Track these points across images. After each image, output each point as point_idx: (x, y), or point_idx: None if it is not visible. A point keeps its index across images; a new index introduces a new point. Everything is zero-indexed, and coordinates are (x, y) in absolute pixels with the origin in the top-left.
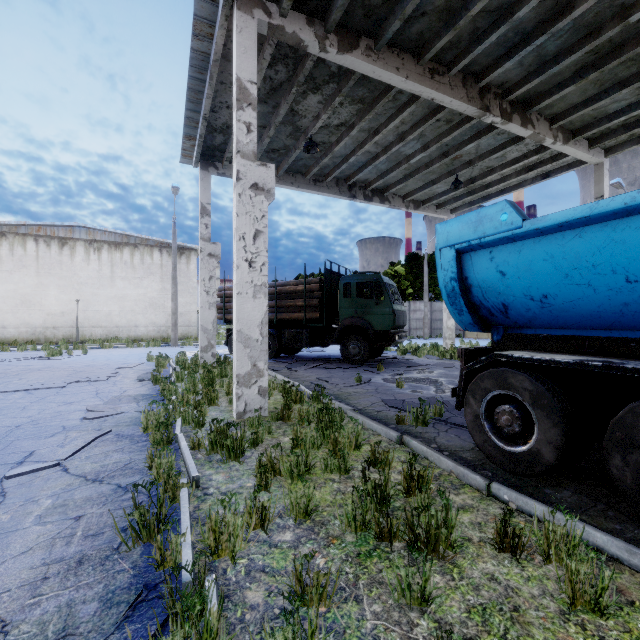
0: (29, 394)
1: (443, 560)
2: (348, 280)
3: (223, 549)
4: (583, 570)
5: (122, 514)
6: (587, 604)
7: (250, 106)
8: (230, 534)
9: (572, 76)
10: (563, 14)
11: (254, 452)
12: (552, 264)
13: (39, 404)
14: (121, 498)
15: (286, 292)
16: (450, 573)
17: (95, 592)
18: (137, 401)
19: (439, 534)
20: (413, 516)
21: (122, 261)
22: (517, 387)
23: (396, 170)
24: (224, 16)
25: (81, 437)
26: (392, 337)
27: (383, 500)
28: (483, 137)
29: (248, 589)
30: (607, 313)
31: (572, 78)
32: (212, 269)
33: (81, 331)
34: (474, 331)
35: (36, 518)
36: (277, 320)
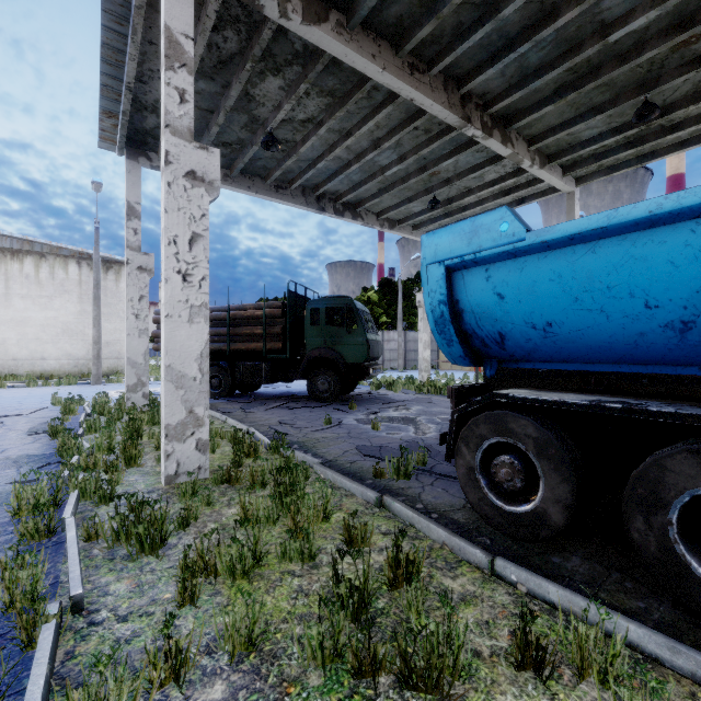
0: None
1: (449, 700)
2: (316, 305)
3: None
4: None
5: None
6: None
7: (184, 67)
8: None
9: (551, 95)
10: (547, 22)
11: (183, 537)
12: (560, 285)
13: None
14: None
15: (242, 317)
16: None
17: None
18: (18, 466)
19: (443, 664)
20: (407, 640)
21: (22, 274)
22: (519, 434)
23: (370, 182)
24: None
25: None
26: (366, 370)
27: (362, 604)
28: (462, 153)
29: None
30: (619, 344)
31: (551, 97)
32: (143, 286)
33: None
34: (464, 365)
35: None
36: (230, 351)
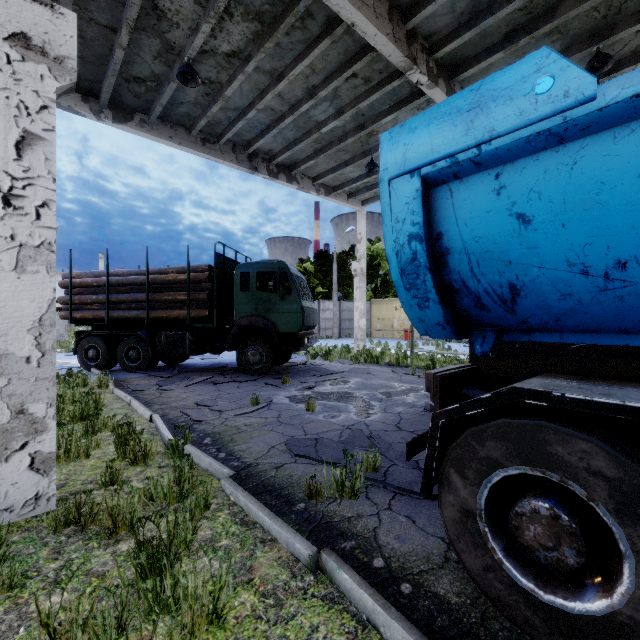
0: None
1: None
2: (246, 269)
3: None
4: None
5: None
6: None
7: None
8: None
9: (501, 41)
10: None
11: None
12: None
13: None
14: None
15: (162, 282)
16: None
17: None
18: None
19: None
20: None
21: None
22: (573, 466)
23: (305, 140)
24: None
25: None
26: (301, 340)
27: None
28: (403, 108)
29: None
30: None
31: (501, 43)
32: None
33: None
34: (441, 337)
35: None
36: (150, 319)
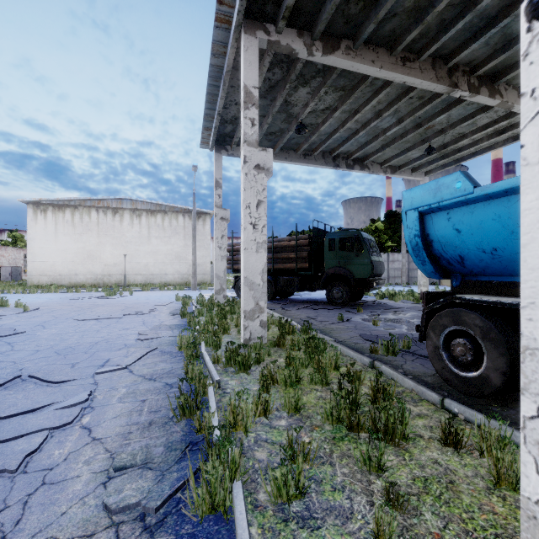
0: (99, 322)
1: (398, 447)
2: (332, 236)
3: (239, 425)
4: (507, 459)
5: (171, 400)
6: (510, 485)
7: (254, 106)
8: (243, 417)
9: None
10: None
11: (257, 367)
12: (499, 223)
13: (107, 329)
14: (169, 391)
15: (281, 247)
16: (402, 456)
17: (161, 441)
18: (172, 329)
19: (395, 427)
20: (375, 413)
21: (156, 224)
22: (469, 324)
23: (374, 142)
24: (234, 39)
25: (138, 351)
26: (370, 284)
27: (354, 404)
28: (453, 109)
29: (256, 450)
30: None
31: None
32: (223, 229)
33: (127, 278)
34: (436, 278)
35: (118, 399)
36: (274, 269)
